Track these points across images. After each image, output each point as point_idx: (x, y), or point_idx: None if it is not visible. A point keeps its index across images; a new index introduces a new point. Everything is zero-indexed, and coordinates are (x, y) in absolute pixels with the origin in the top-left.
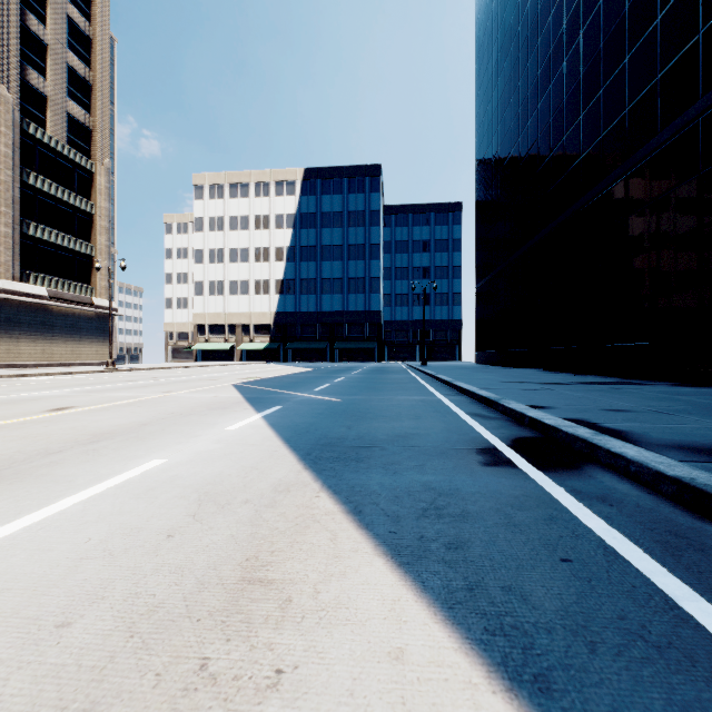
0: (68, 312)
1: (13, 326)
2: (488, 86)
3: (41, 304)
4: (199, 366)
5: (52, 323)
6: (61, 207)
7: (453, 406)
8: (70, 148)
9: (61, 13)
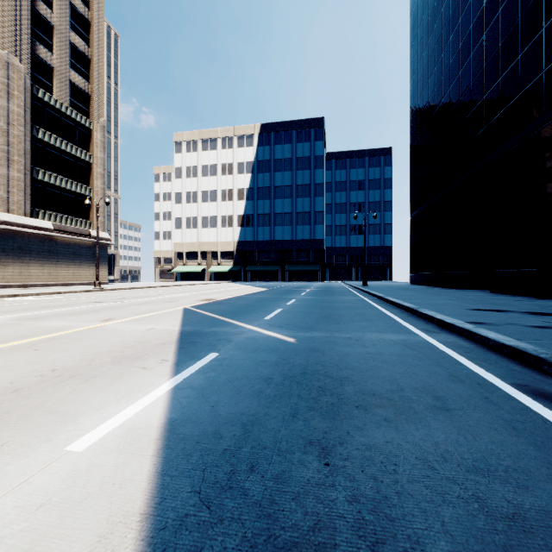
0: (70, 241)
1: (25, 253)
2: (424, 34)
3: (48, 235)
4: (173, 285)
5: (57, 250)
6: (65, 157)
7: (467, 362)
8: (72, 109)
9: (65, 1)
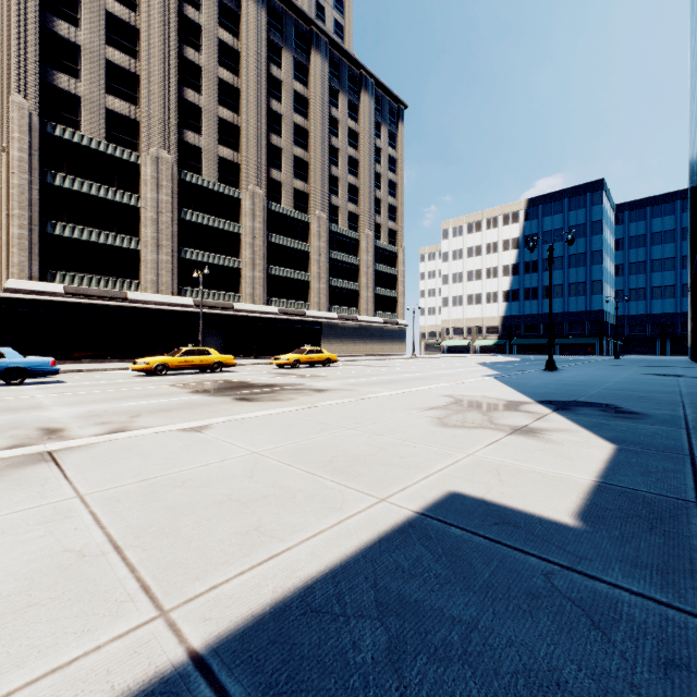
0: (389, 328)
1: (372, 337)
2: (689, 124)
3: (380, 326)
4: (451, 357)
5: (384, 334)
6: (386, 276)
7: None
8: (389, 245)
9: (386, 180)
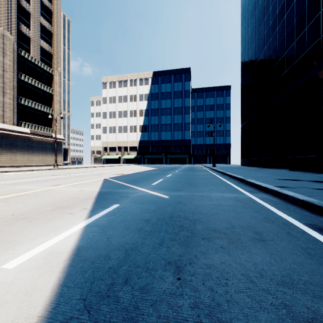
0: (40, 140)
1: (13, 147)
2: (249, 17)
3: (27, 136)
4: (101, 166)
5: (32, 145)
6: (37, 91)
7: (275, 210)
8: (41, 63)
9: None
